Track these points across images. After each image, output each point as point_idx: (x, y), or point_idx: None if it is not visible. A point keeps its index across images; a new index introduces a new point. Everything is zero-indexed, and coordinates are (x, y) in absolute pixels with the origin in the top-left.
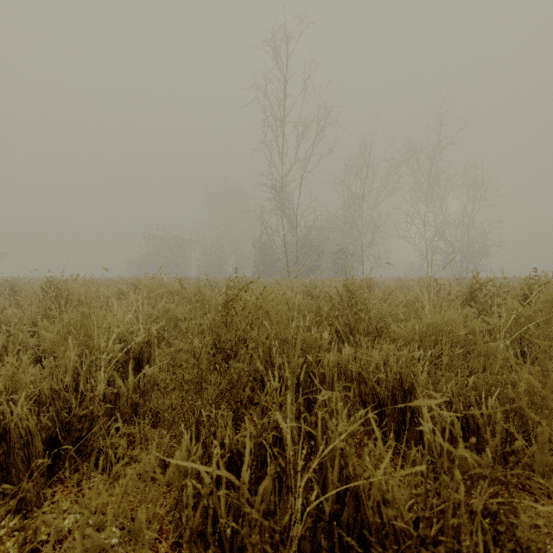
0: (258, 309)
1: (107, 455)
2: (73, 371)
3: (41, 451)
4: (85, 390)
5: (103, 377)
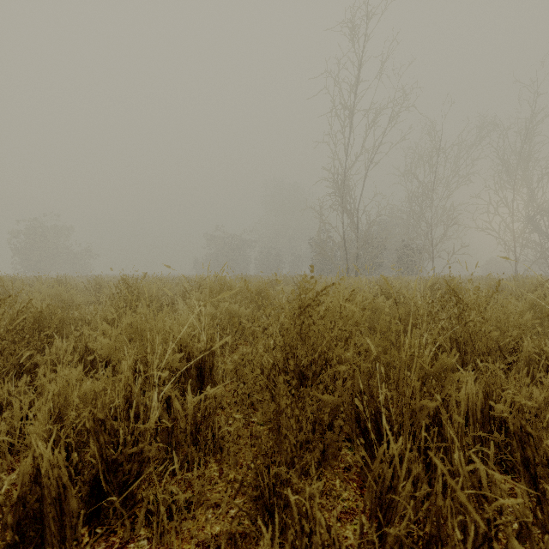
0: (340, 317)
1: (158, 513)
2: (125, 389)
3: (76, 510)
4: (140, 411)
5: (156, 401)
